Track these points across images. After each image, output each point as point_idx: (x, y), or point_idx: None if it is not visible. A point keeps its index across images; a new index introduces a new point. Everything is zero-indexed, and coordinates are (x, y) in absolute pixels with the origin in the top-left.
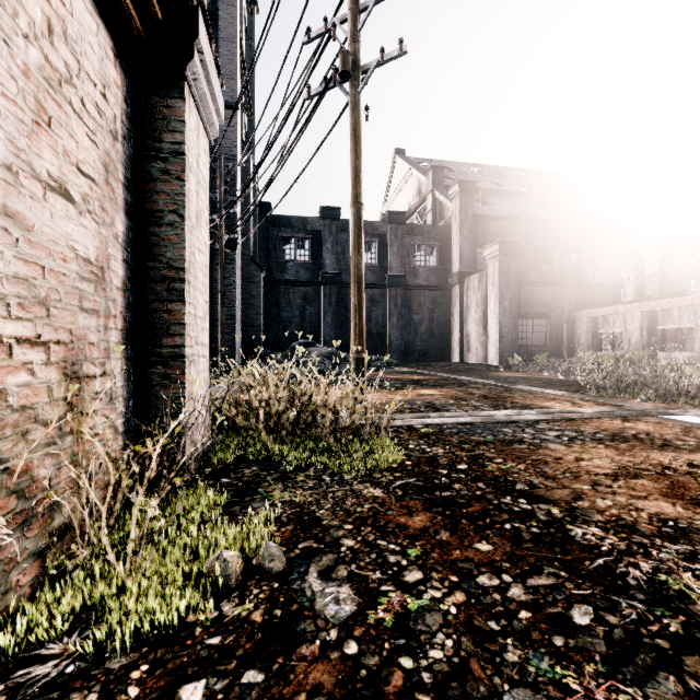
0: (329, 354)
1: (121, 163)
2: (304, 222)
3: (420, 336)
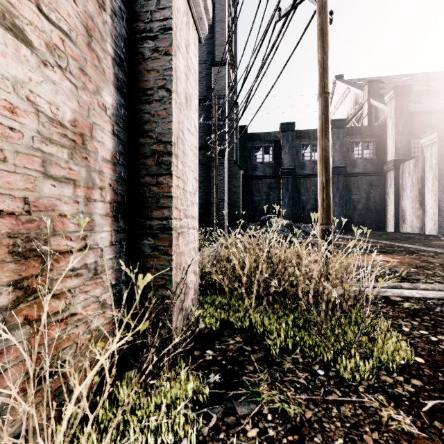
0: (287, 225)
1: (111, 37)
2: (269, 135)
3: (358, 211)
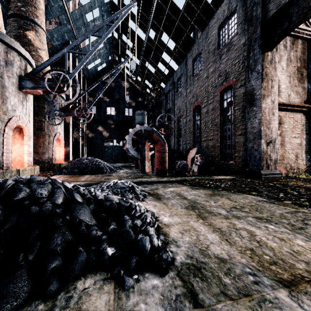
0: None
1: (304, 128)
2: None
3: None
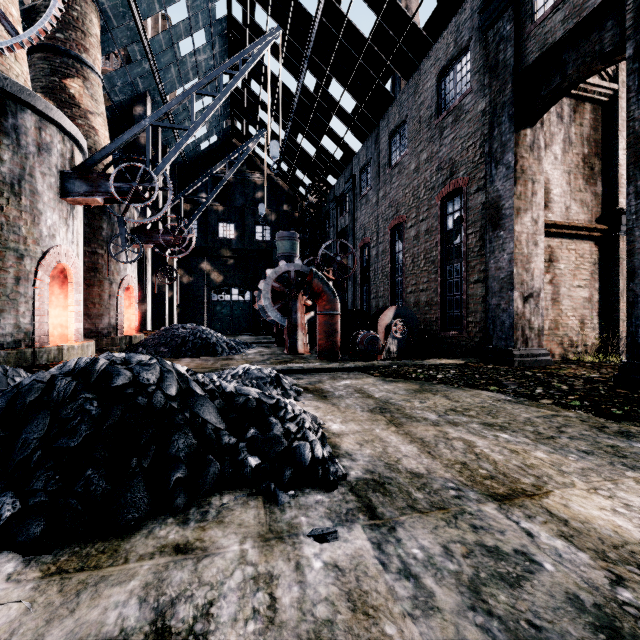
0: None
1: (597, 269)
2: None
3: None
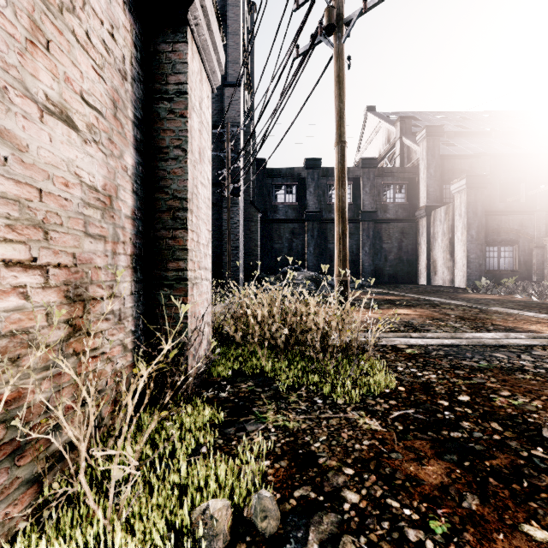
0: (312, 277)
1: (131, 102)
2: (292, 172)
3: (389, 262)
